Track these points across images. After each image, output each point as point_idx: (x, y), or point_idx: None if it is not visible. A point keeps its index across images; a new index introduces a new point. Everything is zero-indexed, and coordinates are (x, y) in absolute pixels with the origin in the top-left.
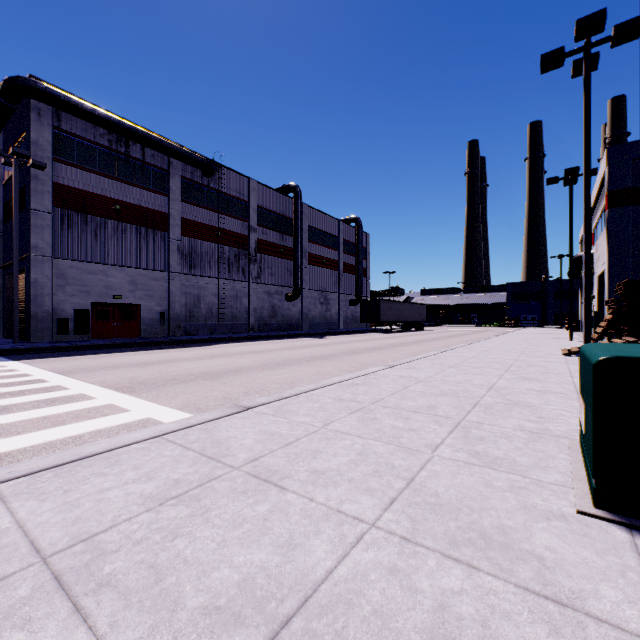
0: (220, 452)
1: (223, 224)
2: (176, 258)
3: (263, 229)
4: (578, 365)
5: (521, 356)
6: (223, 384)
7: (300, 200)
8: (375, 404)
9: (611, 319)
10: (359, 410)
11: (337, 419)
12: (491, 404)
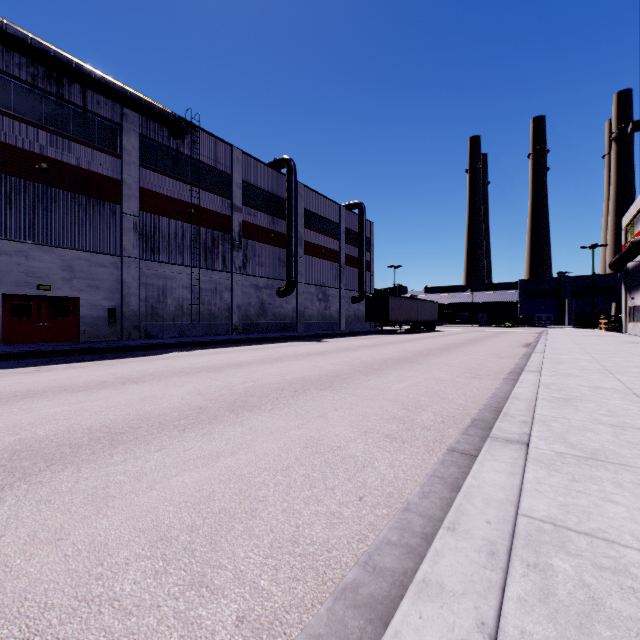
0: None
1: (197, 200)
2: (132, 239)
3: (249, 209)
4: None
5: None
6: None
7: (294, 176)
8: None
9: None
10: None
11: None
12: None
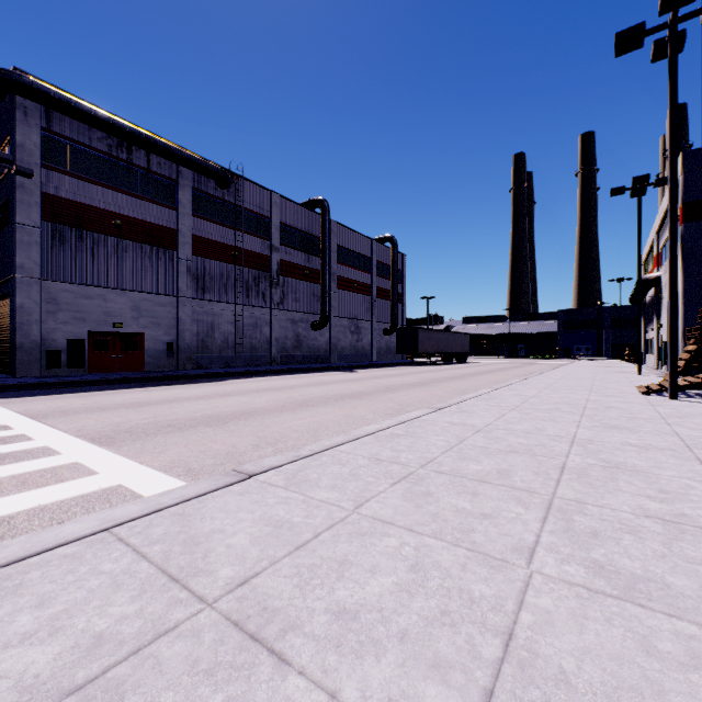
0: (191, 564)
1: (241, 242)
2: (186, 281)
3: (286, 249)
4: (667, 407)
5: (591, 395)
6: (229, 432)
7: (328, 216)
8: (425, 468)
9: (695, 351)
10: (404, 478)
11: (374, 495)
12: (583, 468)
